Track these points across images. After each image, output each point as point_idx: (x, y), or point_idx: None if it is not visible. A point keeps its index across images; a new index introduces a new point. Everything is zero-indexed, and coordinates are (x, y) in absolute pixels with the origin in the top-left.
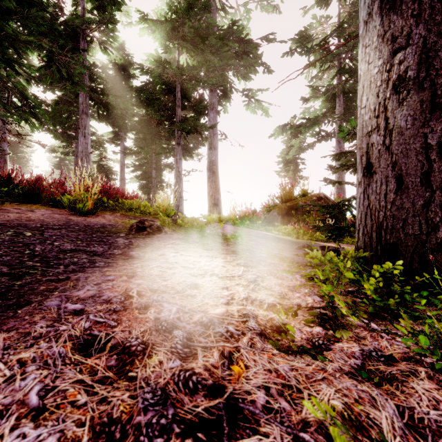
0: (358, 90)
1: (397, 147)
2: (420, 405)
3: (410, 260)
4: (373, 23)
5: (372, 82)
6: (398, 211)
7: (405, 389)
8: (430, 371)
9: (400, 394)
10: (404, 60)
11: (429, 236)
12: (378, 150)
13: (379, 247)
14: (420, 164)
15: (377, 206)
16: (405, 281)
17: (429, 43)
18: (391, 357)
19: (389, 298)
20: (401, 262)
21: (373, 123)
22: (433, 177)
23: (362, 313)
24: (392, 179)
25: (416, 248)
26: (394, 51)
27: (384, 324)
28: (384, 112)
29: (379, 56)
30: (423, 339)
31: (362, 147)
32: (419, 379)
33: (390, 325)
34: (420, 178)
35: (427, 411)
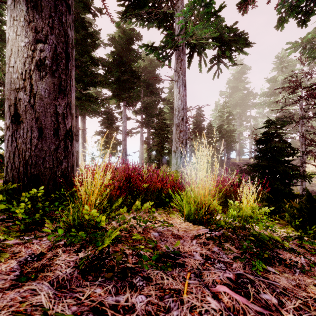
0: (7, 49)
1: (39, 108)
2: (62, 271)
3: (47, 184)
4: (21, 6)
5: (20, 51)
6: (40, 152)
7: (53, 268)
8: (64, 248)
9: (50, 273)
10: (44, 51)
11: (58, 168)
12: (25, 105)
13: (26, 178)
14: (53, 123)
15: (24, 148)
16: (45, 199)
17: (58, 50)
18: (41, 253)
19: (36, 214)
20: (43, 186)
21: (21, 83)
22: (60, 132)
23: (16, 233)
24: (36, 129)
25: (51, 176)
26: (37, 40)
27: (33, 234)
28: (30, 79)
29: (26, 35)
30: (60, 231)
31: (11, 98)
32: (59, 256)
33: (38, 232)
34: (53, 132)
35: (65, 271)
